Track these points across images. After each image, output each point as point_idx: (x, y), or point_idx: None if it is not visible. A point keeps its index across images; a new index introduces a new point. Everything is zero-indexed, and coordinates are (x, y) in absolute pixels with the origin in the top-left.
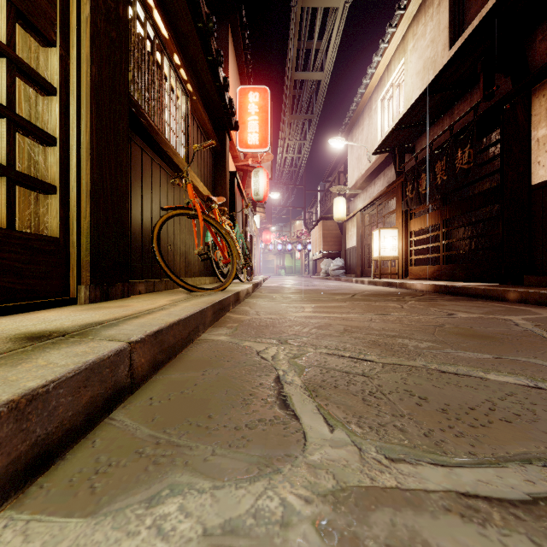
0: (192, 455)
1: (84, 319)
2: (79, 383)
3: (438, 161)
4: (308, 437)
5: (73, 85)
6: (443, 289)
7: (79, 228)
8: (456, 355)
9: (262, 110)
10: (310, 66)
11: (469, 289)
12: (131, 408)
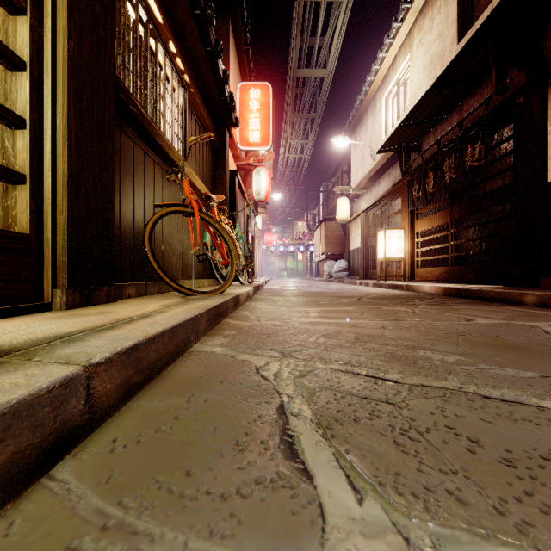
0: None
1: (46, 330)
2: None
3: (446, 159)
4: (328, 513)
5: (48, 60)
6: (453, 292)
7: (54, 224)
8: (494, 373)
9: (264, 107)
10: (313, 63)
11: (482, 292)
12: (83, 458)
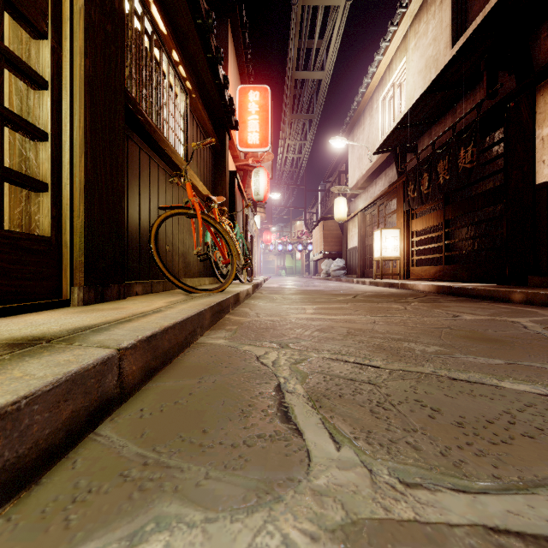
0: (183, 478)
1: (73, 322)
2: (59, 397)
3: (440, 161)
4: (313, 456)
5: (66, 78)
6: (446, 290)
7: (72, 227)
8: (466, 361)
9: (263, 109)
10: (311, 65)
11: (473, 290)
12: (119, 422)
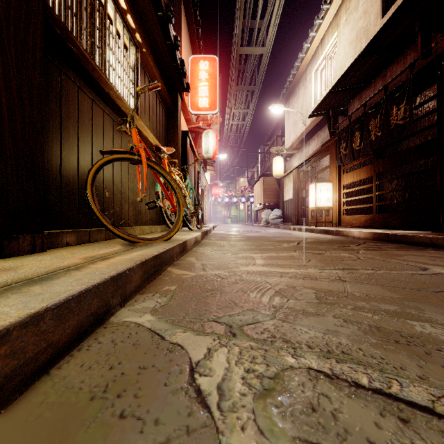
0: None
1: None
2: None
3: (372, 120)
4: None
5: None
6: (382, 237)
7: None
8: None
9: (212, 77)
10: (253, 42)
11: (413, 237)
12: None
